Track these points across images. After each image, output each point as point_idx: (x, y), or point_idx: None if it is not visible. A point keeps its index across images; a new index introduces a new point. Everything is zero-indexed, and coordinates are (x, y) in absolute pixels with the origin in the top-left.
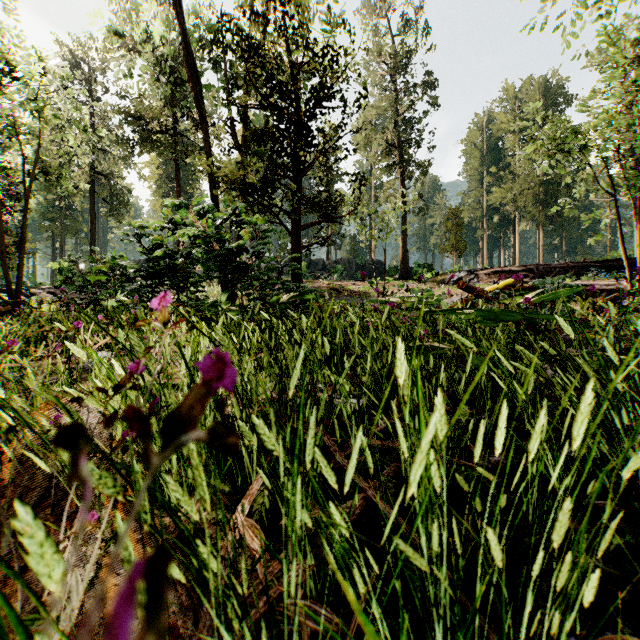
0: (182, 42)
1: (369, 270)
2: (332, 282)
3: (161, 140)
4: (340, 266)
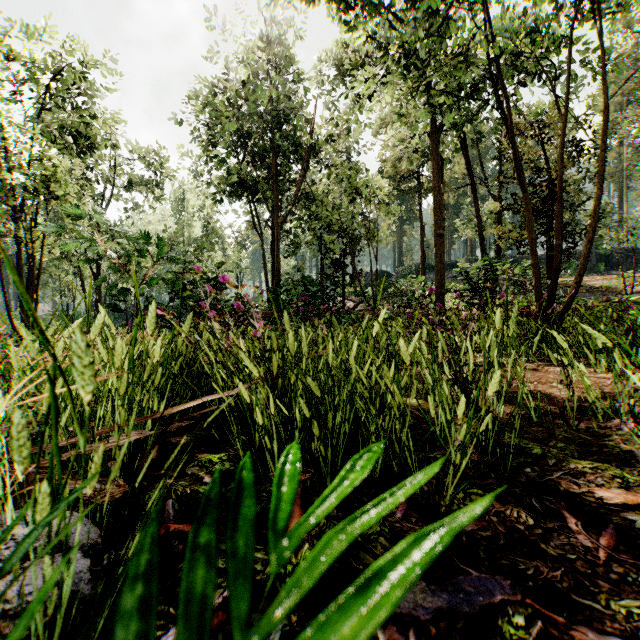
0: (465, 151)
1: (616, 260)
2: (565, 278)
3: (414, 188)
4: (574, 260)
